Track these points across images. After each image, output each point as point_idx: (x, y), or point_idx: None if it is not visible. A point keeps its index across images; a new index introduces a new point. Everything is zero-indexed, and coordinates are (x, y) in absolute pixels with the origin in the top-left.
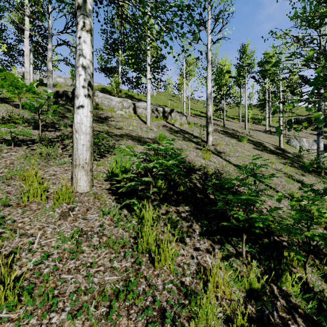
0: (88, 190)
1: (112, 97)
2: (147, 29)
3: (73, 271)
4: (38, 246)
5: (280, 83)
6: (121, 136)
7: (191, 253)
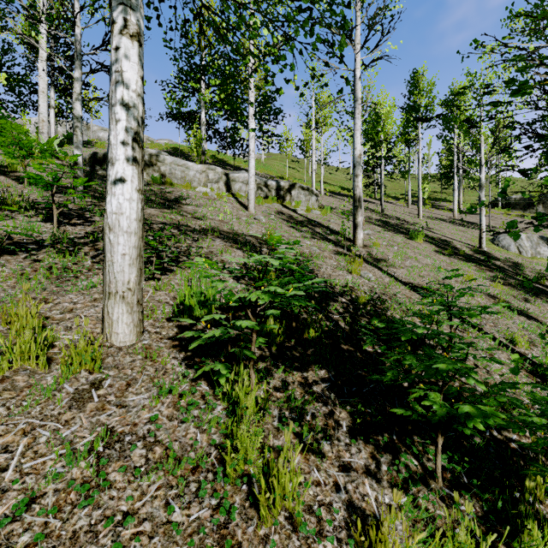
0: (133, 341)
1: (189, 164)
2: (248, 36)
3: (84, 536)
4: (14, 476)
5: (481, 136)
6: (202, 232)
7: (334, 478)
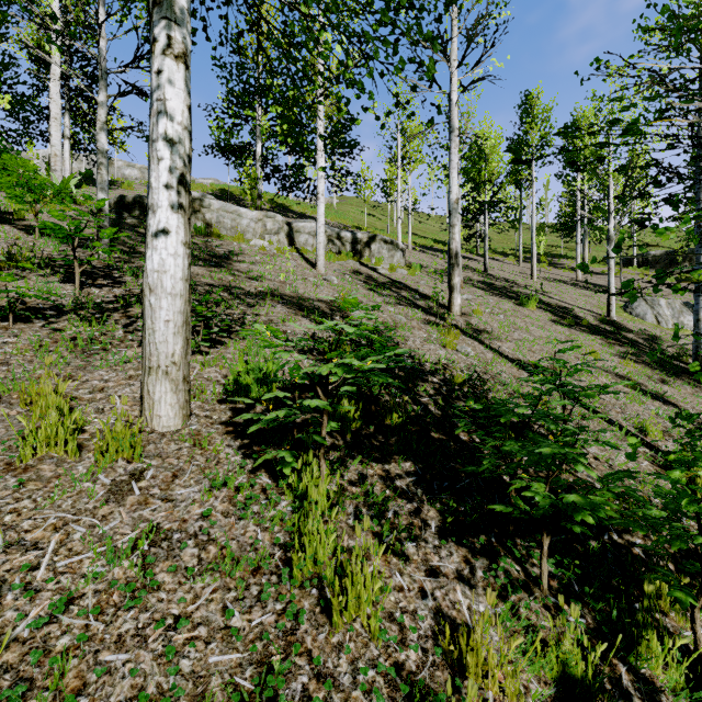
0: (178, 426)
1: (242, 210)
2: (317, 55)
3: (131, 640)
4: (47, 575)
5: (609, 177)
6: (259, 295)
7: (419, 583)
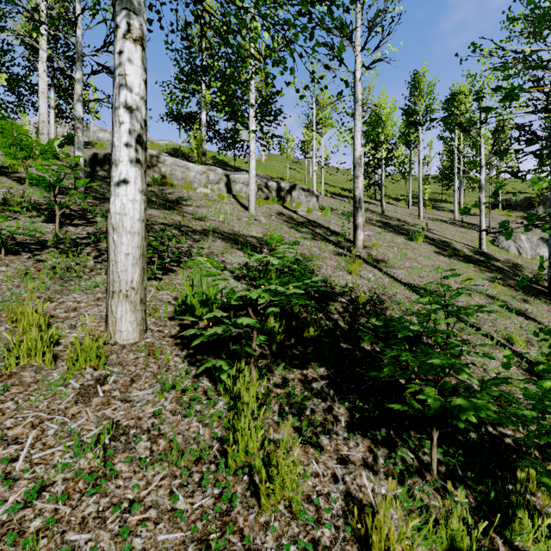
0: (136, 339)
1: (190, 165)
2: (249, 39)
3: (93, 522)
4: (24, 466)
5: (481, 138)
6: (203, 232)
7: (332, 470)
